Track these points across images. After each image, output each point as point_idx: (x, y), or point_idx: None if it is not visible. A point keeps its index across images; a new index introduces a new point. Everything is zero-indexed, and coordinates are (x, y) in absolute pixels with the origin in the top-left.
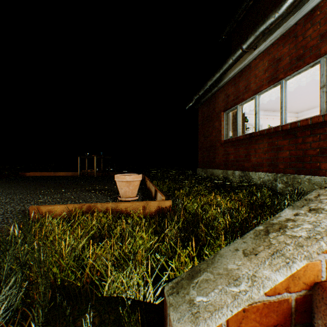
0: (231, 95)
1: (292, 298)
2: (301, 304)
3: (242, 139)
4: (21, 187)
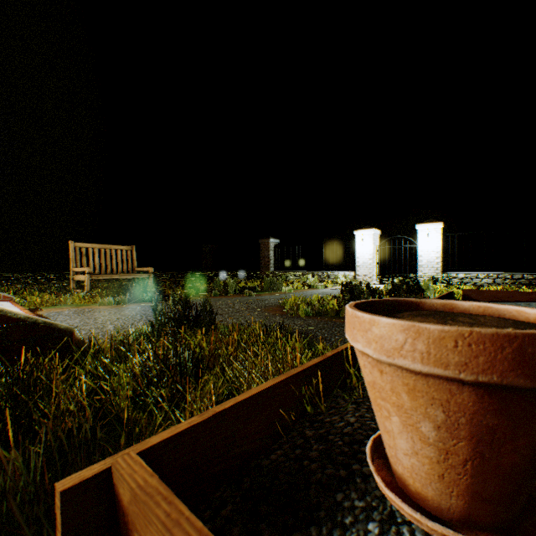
0: None
1: None
2: None
3: None
4: None
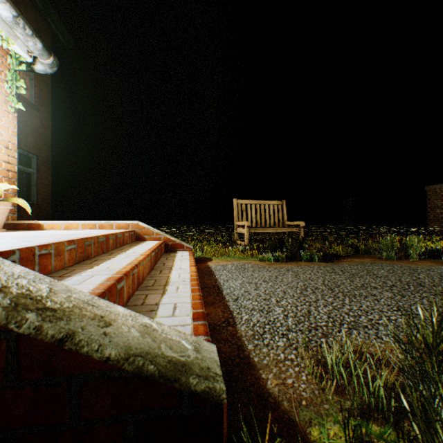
0: None
1: None
2: None
3: None
4: None
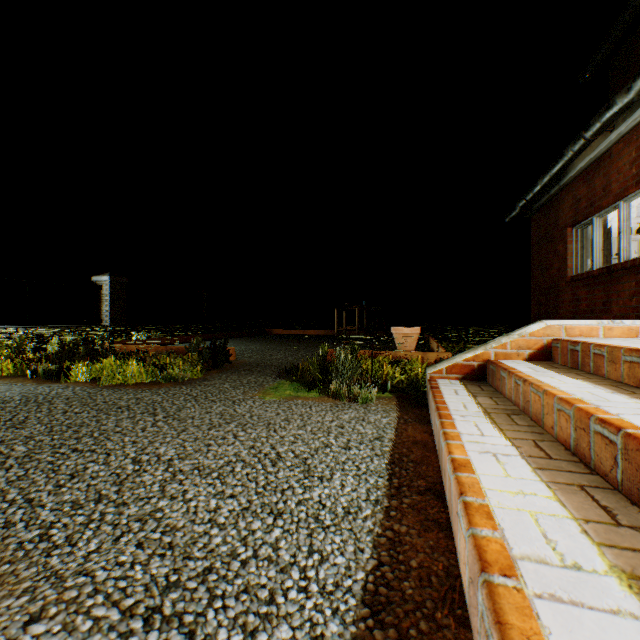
0: (581, 199)
1: (475, 364)
2: (480, 368)
3: (597, 275)
4: (291, 342)
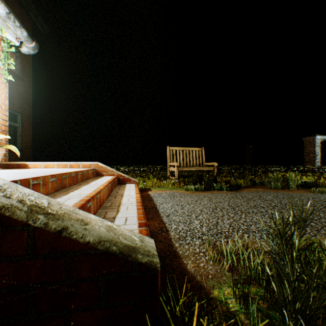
0: None
1: None
2: None
3: None
4: None
